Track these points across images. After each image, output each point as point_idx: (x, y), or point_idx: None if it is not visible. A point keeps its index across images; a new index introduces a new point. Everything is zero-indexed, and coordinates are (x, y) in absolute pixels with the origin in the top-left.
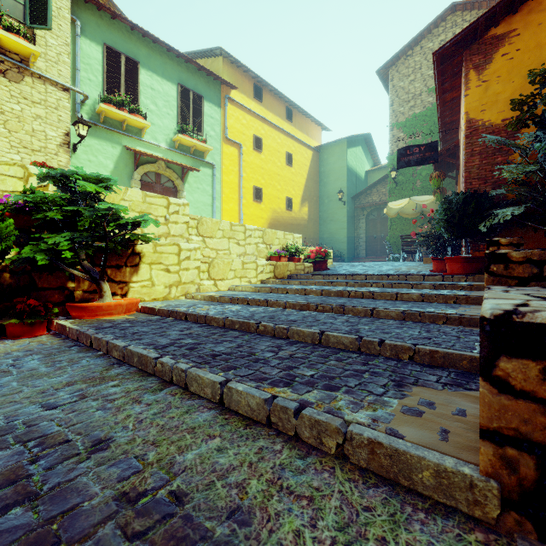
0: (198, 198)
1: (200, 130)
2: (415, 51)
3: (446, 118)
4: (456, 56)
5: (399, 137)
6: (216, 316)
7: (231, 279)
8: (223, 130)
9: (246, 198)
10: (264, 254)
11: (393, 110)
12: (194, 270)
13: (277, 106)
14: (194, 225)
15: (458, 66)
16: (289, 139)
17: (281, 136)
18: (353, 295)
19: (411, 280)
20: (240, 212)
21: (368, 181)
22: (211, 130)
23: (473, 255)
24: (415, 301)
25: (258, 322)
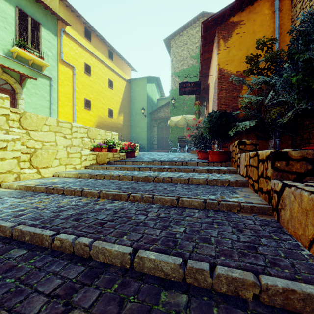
0: (36, 101)
1: (39, 49)
2: (184, 33)
3: (203, 70)
4: (213, 29)
5: (176, 81)
6: (3, 222)
7: (56, 166)
8: (59, 54)
9: (78, 106)
10: (89, 146)
11: (173, 64)
12: (12, 159)
13: (102, 47)
14: (16, 118)
15: (213, 37)
16: (110, 71)
17: (105, 68)
18: (157, 180)
19: (190, 165)
20: (73, 115)
21: (158, 104)
22: (48, 51)
23: (222, 149)
24: (202, 184)
25: (54, 234)
